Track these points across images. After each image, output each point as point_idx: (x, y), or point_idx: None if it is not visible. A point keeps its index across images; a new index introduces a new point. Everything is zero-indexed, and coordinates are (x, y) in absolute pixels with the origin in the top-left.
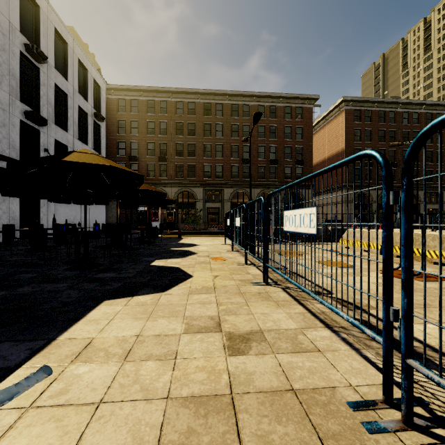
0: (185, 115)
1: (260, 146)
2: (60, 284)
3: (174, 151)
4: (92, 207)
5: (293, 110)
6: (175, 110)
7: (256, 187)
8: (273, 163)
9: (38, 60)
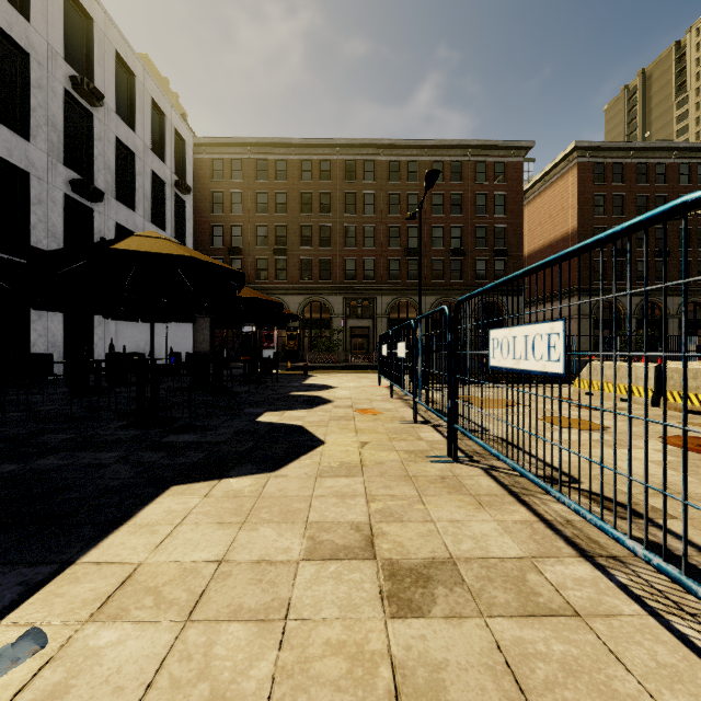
0: (315, 181)
1: (435, 227)
2: (106, 453)
3: (298, 239)
4: (172, 327)
5: (490, 168)
6: (300, 174)
7: (428, 293)
8: (457, 255)
9: (91, 102)
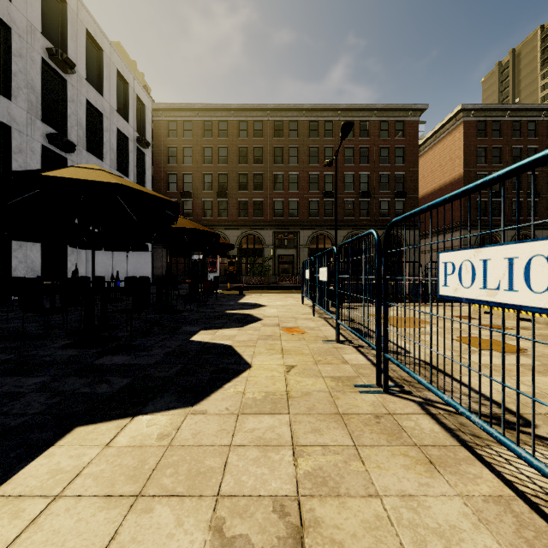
0: (250, 138)
1: (347, 174)
2: (31, 379)
3: (237, 184)
4: (135, 255)
5: (392, 126)
6: (238, 133)
7: (341, 228)
8: (364, 197)
9: (65, 70)
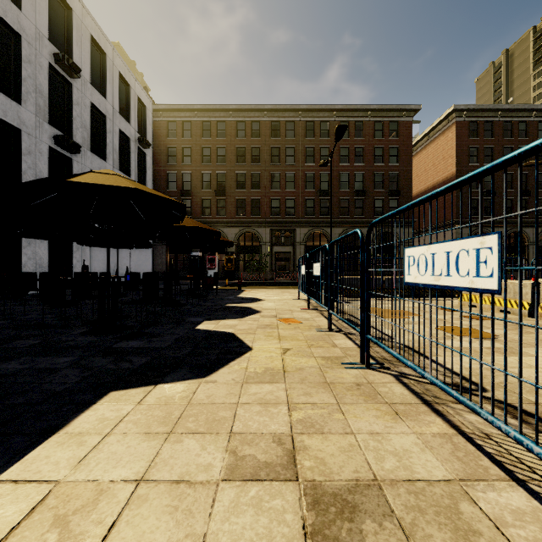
0: (247, 138)
1: (342, 173)
2: (62, 358)
3: (235, 183)
4: (136, 252)
5: (386, 126)
6: (236, 133)
7: (337, 226)
8: (359, 195)
9: (70, 74)
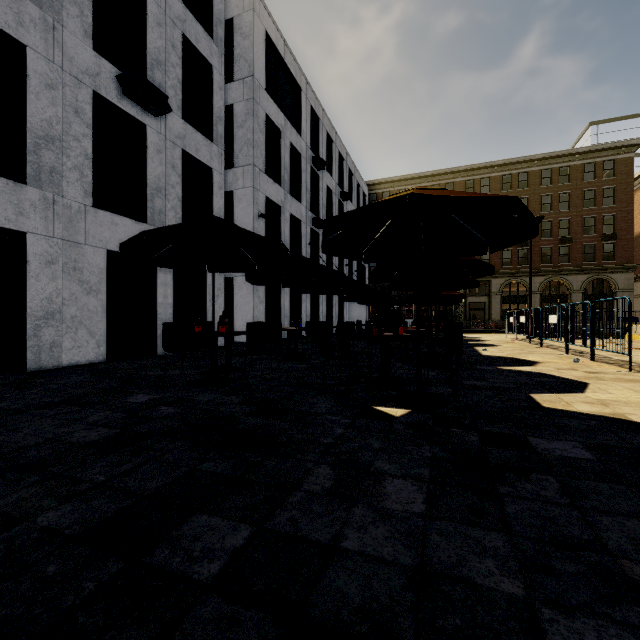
0: None
1: (543, 222)
2: None
3: None
4: (358, 306)
5: (598, 167)
6: None
7: (537, 275)
8: (564, 242)
9: (345, 200)
